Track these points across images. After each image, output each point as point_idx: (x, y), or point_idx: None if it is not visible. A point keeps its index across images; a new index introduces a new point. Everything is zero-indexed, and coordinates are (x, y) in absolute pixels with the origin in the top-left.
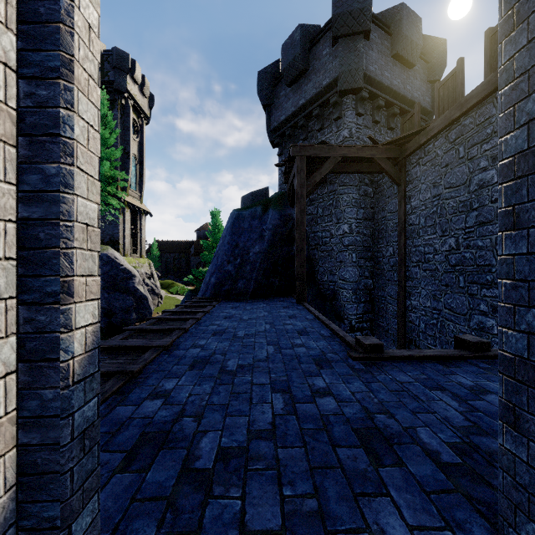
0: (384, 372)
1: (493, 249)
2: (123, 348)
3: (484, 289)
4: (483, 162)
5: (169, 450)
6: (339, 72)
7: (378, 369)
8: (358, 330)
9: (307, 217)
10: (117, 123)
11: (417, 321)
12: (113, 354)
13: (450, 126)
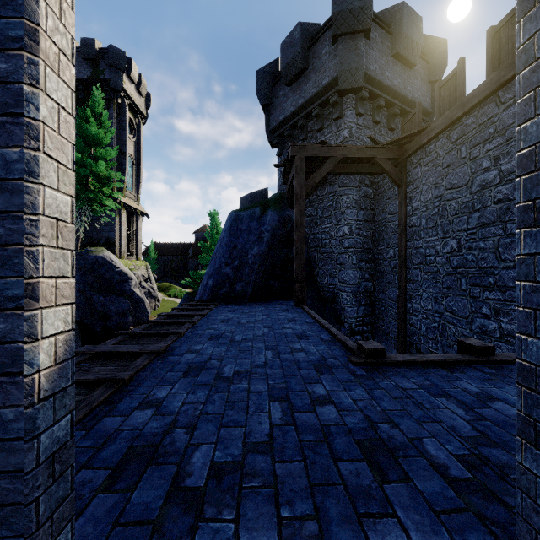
0: (386, 378)
1: (496, 251)
2: (114, 353)
3: (486, 292)
4: (486, 162)
5: (158, 466)
6: (339, 71)
7: (380, 375)
8: (358, 333)
9: (306, 219)
10: (113, 122)
11: (418, 324)
12: (104, 360)
13: (451, 126)
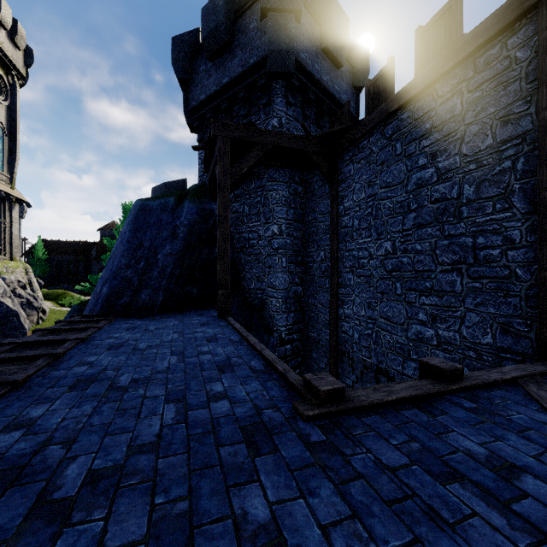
0: (357, 445)
1: (433, 253)
2: None
3: (423, 297)
4: (422, 159)
5: None
6: (269, 50)
7: (347, 439)
8: (288, 343)
9: (231, 216)
10: None
11: (351, 331)
12: None
13: (386, 121)
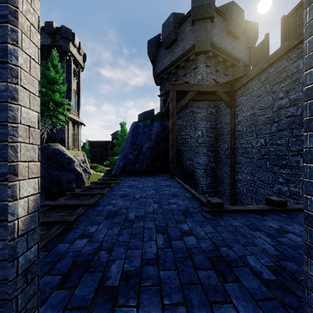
0: (224, 220)
1: (287, 145)
2: (64, 205)
3: (281, 169)
4: (281, 94)
5: (90, 273)
6: (196, 41)
7: (220, 218)
8: (206, 193)
9: (176, 127)
10: (64, 70)
11: (241, 188)
12: (58, 209)
13: (261, 73)
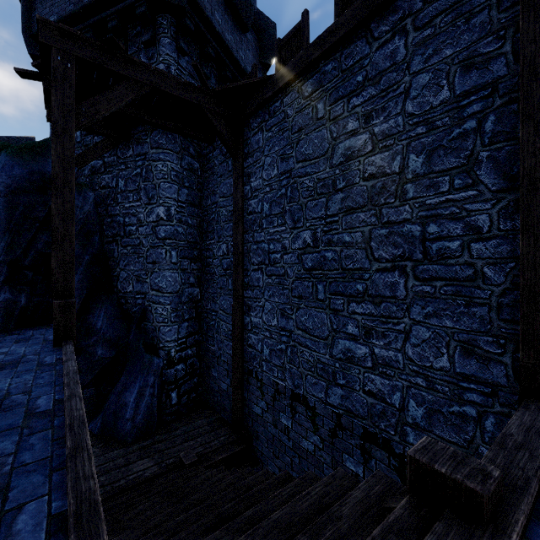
0: None
1: (367, 246)
2: None
3: (353, 303)
4: (352, 123)
5: None
6: None
7: None
8: (180, 362)
9: (99, 191)
10: None
11: (259, 345)
12: None
13: (304, 75)
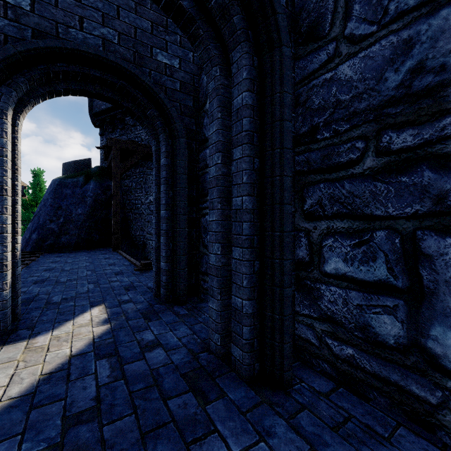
0: (148, 273)
1: None
2: None
3: None
4: None
5: (36, 302)
6: None
7: (146, 273)
8: None
9: (124, 188)
10: None
11: None
12: None
13: None
